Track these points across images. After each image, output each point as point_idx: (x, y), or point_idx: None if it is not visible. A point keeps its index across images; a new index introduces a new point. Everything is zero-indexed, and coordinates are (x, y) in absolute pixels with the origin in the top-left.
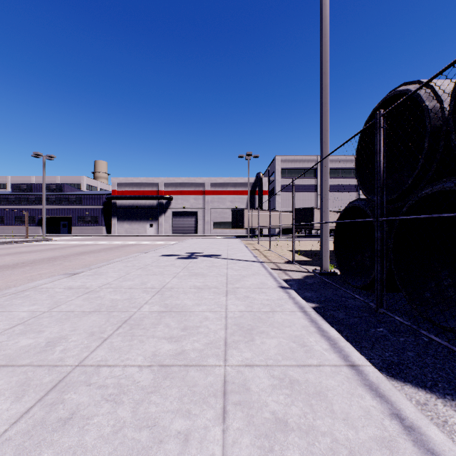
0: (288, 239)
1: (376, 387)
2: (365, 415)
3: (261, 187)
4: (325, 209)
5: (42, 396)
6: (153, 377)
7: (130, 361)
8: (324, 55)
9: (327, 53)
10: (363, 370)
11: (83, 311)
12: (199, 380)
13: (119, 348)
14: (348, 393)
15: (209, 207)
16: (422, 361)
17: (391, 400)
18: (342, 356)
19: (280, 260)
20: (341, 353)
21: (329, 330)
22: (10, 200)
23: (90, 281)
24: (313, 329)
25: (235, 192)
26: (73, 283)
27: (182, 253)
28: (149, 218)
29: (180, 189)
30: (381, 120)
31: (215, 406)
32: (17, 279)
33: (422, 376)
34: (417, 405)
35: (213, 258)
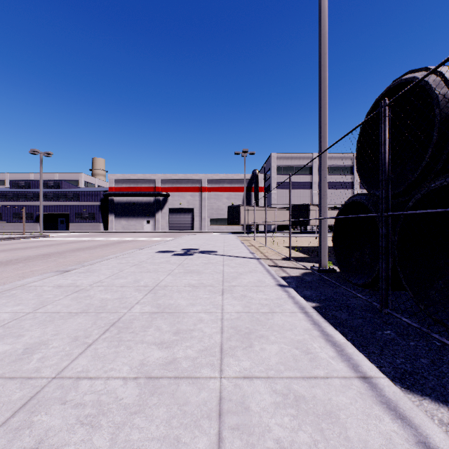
0: (284, 236)
1: (395, 405)
2: (387, 444)
3: (257, 184)
4: (324, 204)
5: (7, 418)
6: (139, 392)
7: (114, 372)
8: (322, 48)
9: (325, 45)
10: (377, 384)
11: (70, 311)
12: (190, 396)
13: (103, 356)
14: (363, 414)
15: (205, 204)
16: (438, 370)
17: (415, 423)
18: (351, 366)
19: (277, 256)
20: (350, 362)
21: (334, 334)
22: (8, 197)
23: (81, 278)
24: (317, 333)
25: (231, 189)
26: (63, 281)
27: (178, 249)
28: (146, 214)
29: (177, 186)
30: (386, 110)
31: (209, 431)
32: (8, 276)
33: (441, 388)
34: (440, 425)
35: (209, 255)
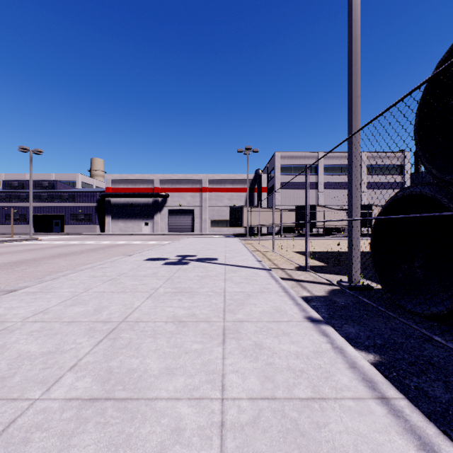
0: (291, 239)
1: None
2: None
3: (260, 184)
4: (356, 201)
5: None
6: None
7: None
8: None
9: None
10: None
11: None
12: None
13: None
14: None
15: (206, 205)
16: None
17: None
18: None
19: (288, 265)
20: None
21: None
22: (0, 198)
23: (21, 305)
24: None
25: (233, 190)
26: None
27: (172, 256)
28: (144, 216)
29: (177, 187)
30: None
31: None
32: None
33: None
34: None
35: (207, 264)
